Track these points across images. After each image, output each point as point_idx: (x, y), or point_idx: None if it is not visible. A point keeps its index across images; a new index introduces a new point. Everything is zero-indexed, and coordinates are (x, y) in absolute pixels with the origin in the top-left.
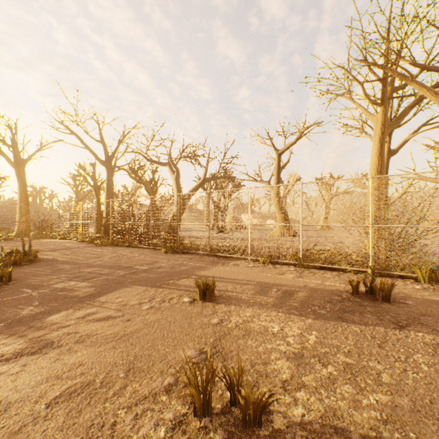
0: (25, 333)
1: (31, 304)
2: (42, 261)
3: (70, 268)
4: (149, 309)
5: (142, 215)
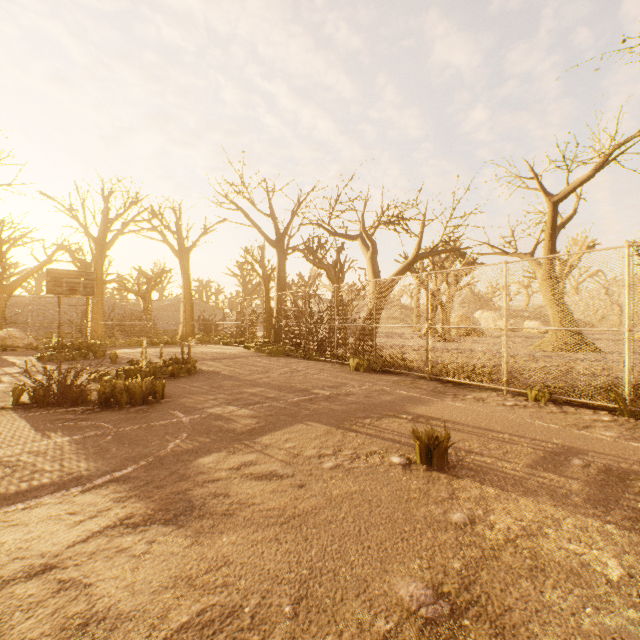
0: (164, 483)
1: (178, 435)
2: (201, 374)
3: (231, 386)
4: (333, 468)
5: (322, 313)
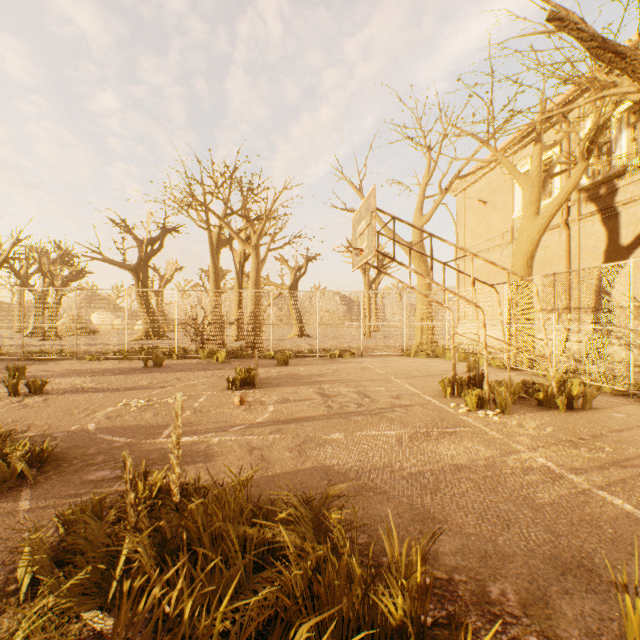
0: None
1: None
2: None
3: None
4: None
5: None
